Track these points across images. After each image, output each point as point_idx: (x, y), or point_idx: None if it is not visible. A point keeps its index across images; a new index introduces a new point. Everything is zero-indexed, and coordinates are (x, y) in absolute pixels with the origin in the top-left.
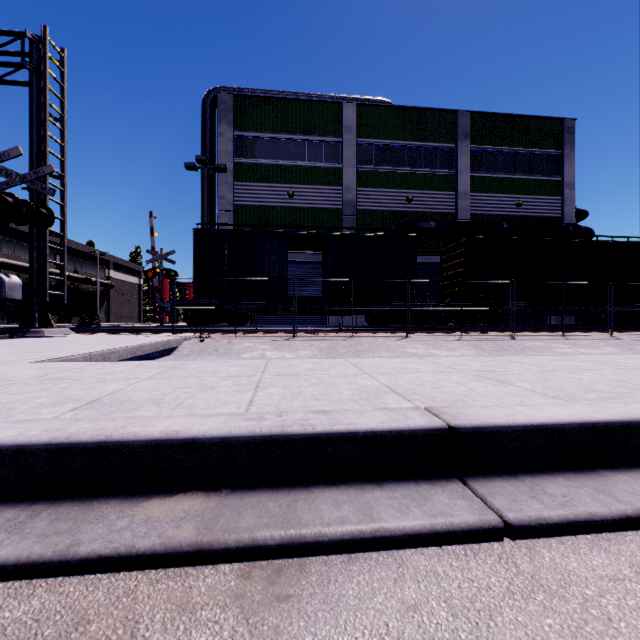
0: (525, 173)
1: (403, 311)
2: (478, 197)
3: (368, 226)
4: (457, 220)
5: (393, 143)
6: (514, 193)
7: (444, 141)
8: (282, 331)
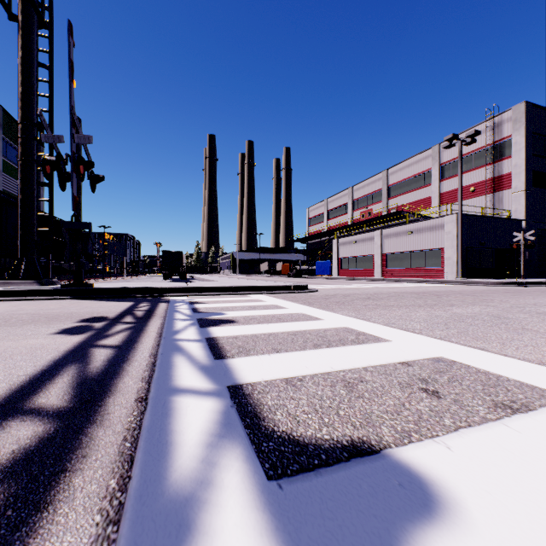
0: None
1: None
2: (5, 176)
3: None
4: None
5: None
6: None
7: None
8: (63, 280)
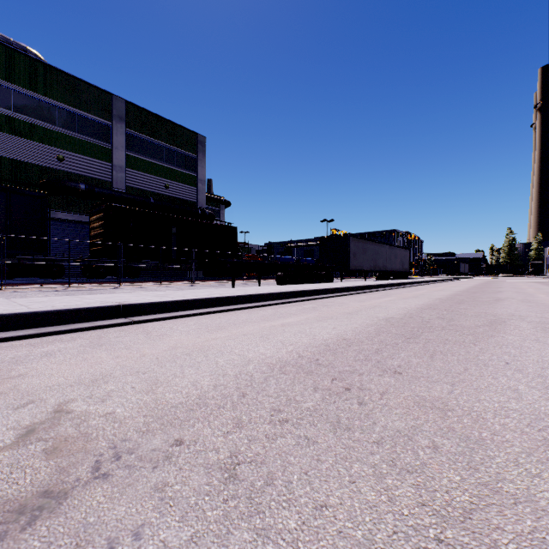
0: (172, 164)
1: (33, 265)
2: (133, 173)
3: (5, 174)
4: (113, 188)
5: (40, 97)
6: (164, 177)
7: (100, 116)
8: None
